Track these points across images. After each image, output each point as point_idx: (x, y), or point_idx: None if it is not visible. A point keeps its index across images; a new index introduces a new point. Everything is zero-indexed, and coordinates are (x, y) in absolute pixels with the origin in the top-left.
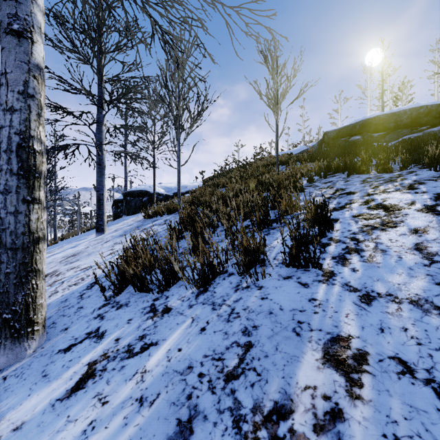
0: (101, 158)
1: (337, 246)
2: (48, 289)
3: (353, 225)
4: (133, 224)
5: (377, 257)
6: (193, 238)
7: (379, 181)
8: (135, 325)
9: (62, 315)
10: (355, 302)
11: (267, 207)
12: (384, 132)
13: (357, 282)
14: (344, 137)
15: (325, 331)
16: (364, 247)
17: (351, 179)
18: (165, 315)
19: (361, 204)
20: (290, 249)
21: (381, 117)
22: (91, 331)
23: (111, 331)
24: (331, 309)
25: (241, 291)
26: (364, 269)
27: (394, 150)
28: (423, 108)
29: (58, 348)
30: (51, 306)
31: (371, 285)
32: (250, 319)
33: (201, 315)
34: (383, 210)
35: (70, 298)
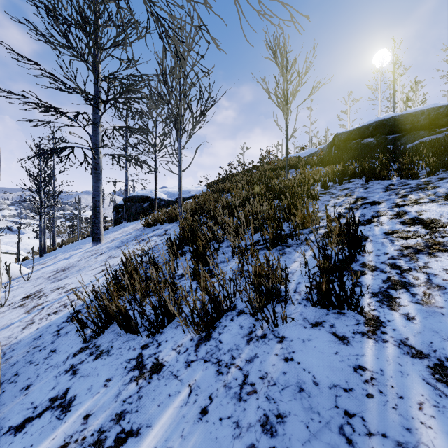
0: (97, 162)
1: (374, 276)
2: (24, 317)
3: (388, 246)
4: (131, 233)
5: (435, 297)
6: (194, 259)
7: (406, 188)
8: (113, 391)
9: (29, 362)
10: (427, 380)
11: (280, 219)
12: (400, 134)
13: (419, 340)
14: (356, 139)
15: (393, 439)
16: (411, 279)
17: (371, 185)
18: (154, 377)
19: (392, 217)
20: (319, 284)
21: (396, 118)
22: (57, 396)
23: (81, 398)
24: (392, 389)
25: (256, 342)
26: (423, 316)
27: (417, 154)
28: (442, 108)
29: (8, 424)
30: (21, 344)
31: (442, 347)
32: (272, 399)
33: (202, 383)
34: (422, 227)
35: (45, 334)
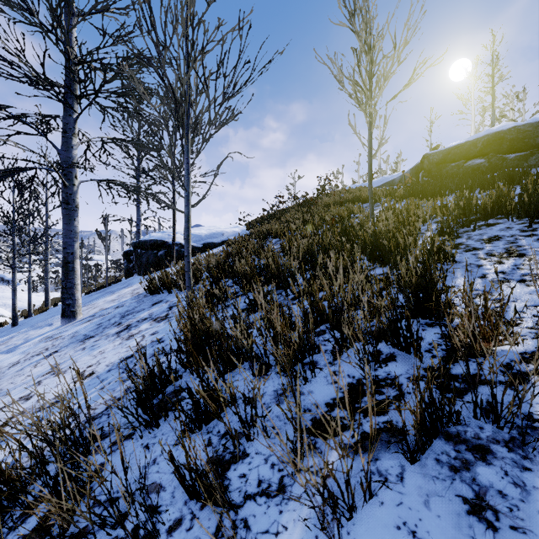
0: (70, 192)
1: None
2: None
3: None
4: (124, 303)
5: None
6: None
7: None
8: None
9: None
10: None
11: (410, 327)
12: (526, 151)
13: None
14: (456, 161)
15: None
16: None
17: None
18: None
19: None
20: None
21: (520, 129)
22: None
23: None
24: None
25: None
26: None
27: None
28: None
29: None
30: None
31: None
32: None
33: None
34: None
35: None
